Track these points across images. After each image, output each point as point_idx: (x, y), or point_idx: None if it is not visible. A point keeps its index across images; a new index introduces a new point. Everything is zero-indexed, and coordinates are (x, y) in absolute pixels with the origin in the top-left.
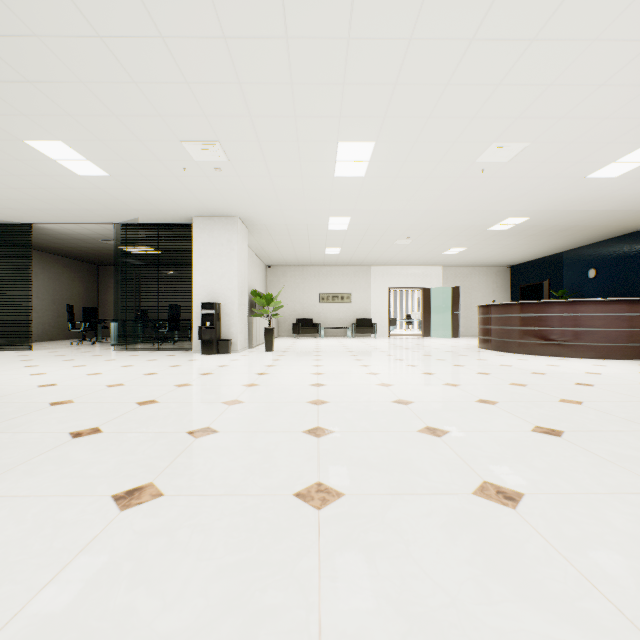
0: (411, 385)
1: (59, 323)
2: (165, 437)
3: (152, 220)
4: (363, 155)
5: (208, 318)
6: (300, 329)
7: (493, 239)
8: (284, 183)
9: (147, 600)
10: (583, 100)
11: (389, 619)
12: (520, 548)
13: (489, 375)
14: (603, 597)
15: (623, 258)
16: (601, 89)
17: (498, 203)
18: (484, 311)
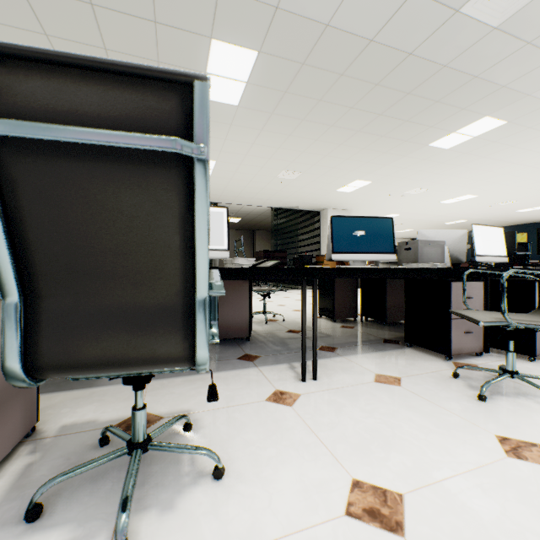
0: None
1: None
2: None
3: (299, 207)
4: (465, 198)
5: None
6: None
7: (435, 227)
8: (412, 202)
9: None
10: None
11: None
12: None
13: None
14: None
15: None
16: None
17: (470, 215)
18: None
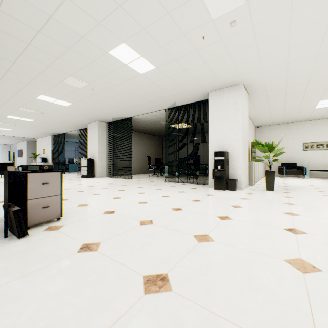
0: None
1: (147, 165)
2: None
3: (183, 102)
4: None
5: (219, 163)
6: (285, 171)
7: None
8: (305, 15)
9: None
10: None
11: None
12: None
13: None
14: None
15: None
16: None
17: None
18: None
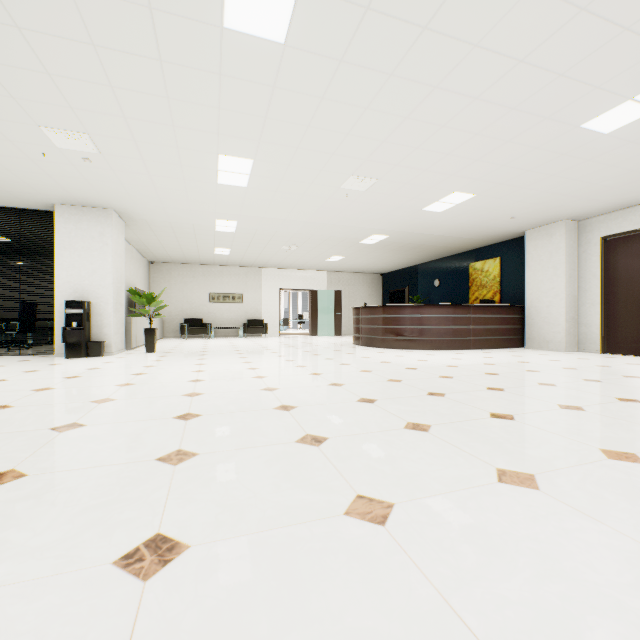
0: (283, 376)
1: None
2: (25, 435)
3: None
4: (244, 169)
5: (75, 318)
6: (188, 329)
7: (365, 251)
8: (165, 183)
9: (19, 534)
10: (408, 156)
11: (211, 509)
12: (310, 465)
13: (349, 365)
14: (343, 479)
15: (455, 272)
16: (418, 150)
17: (364, 222)
18: (357, 312)
